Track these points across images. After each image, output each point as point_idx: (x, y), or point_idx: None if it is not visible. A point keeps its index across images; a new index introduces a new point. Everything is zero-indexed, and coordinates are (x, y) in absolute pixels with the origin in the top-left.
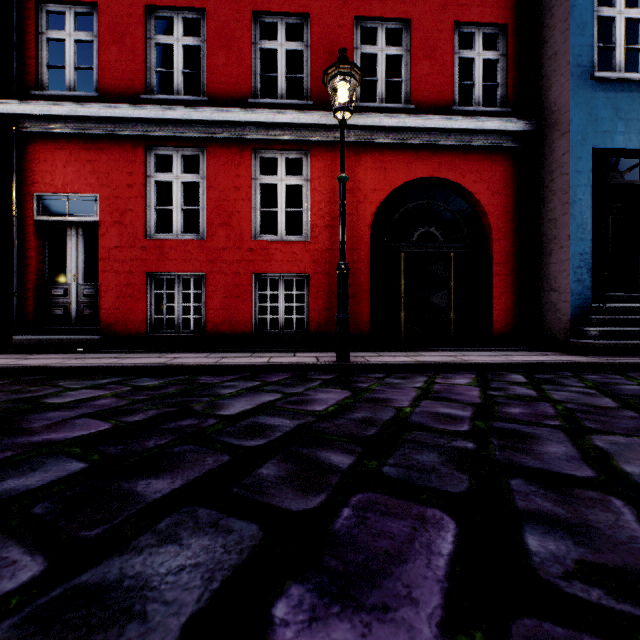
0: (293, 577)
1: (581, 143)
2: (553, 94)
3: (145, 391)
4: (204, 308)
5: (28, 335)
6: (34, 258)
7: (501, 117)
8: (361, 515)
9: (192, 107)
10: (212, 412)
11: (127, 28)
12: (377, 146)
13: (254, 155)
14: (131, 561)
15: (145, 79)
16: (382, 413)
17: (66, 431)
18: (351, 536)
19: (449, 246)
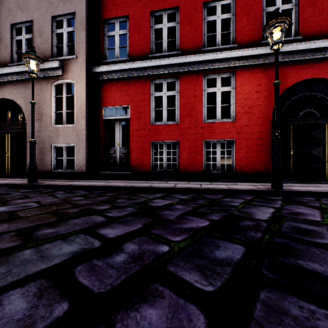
0: None
1: None
2: None
3: (189, 202)
4: (177, 158)
5: (100, 171)
6: (102, 136)
7: None
8: None
9: (173, 57)
10: (252, 217)
11: (142, 24)
12: None
13: (203, 78)
14: None
15: (150, 47)
16: None
17: (192, 223)
18: None
19: (324, 119)
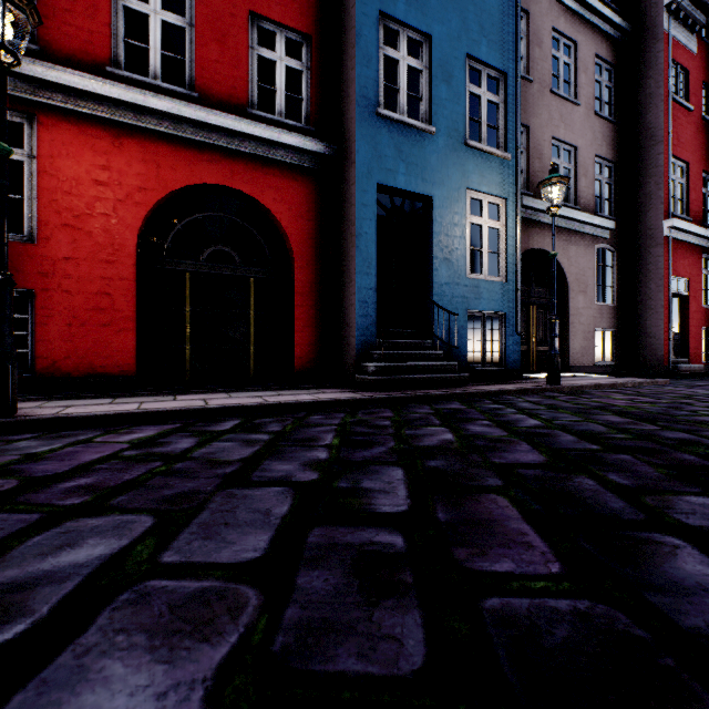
0: None
1: (367, 176)
2: (347, 121)
3: None
4: None
5: None
6: None
7: (305, 135)
8: None
9: None
10: None
11: None
12: (147, 132)
13: None
14: None
15: None
16: None
17: None
18: None
19: (248, 270)
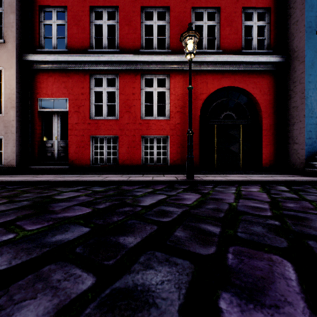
0: (220, 288)
1: (311, 67)
2: (295, 42)
3: (99, 193)
4: (117, 152)
5: (35, 165)
6: (38, 129)
7: (267, 55)
8: (239, 257)
9: (112, 54)
10: (137, 204)
11: (81, 17)
12: (203, 71)
13: (142, 77)
14: (135, 277)
15: (89, 42)
16: (222, 205)
17: (72, 212)
18: (239, 268)
19: (239, 121)
